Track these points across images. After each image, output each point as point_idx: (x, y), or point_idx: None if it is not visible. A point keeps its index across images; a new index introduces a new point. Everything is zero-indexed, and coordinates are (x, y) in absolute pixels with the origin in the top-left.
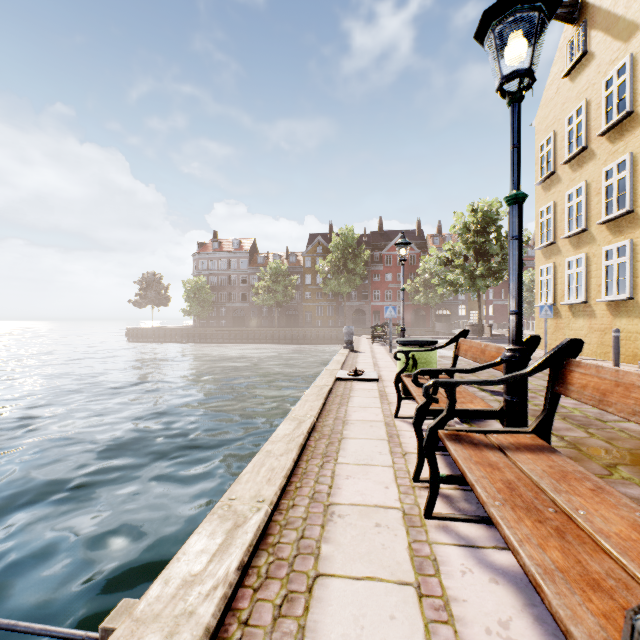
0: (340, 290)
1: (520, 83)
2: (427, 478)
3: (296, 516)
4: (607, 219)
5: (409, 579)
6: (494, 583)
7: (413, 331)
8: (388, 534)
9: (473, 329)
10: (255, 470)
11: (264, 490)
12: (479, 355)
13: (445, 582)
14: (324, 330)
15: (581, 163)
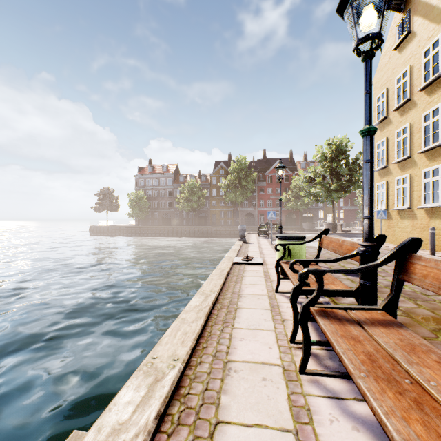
0: (236, 200)
1: (372, 44)
2: (300, 340)
3: (202, 371)
4: (425, 149)
5: (289, 426)
6: (356, 431)
7: (287, 228)
8: (272, 387)
9: (329, 227)
10: (173, 334)
11: (179, 350)
12: (338, 248)
13: (317, 429)
14: (225, 227)
15: (406, 110)
